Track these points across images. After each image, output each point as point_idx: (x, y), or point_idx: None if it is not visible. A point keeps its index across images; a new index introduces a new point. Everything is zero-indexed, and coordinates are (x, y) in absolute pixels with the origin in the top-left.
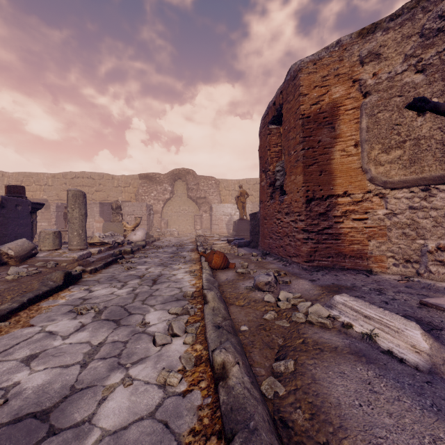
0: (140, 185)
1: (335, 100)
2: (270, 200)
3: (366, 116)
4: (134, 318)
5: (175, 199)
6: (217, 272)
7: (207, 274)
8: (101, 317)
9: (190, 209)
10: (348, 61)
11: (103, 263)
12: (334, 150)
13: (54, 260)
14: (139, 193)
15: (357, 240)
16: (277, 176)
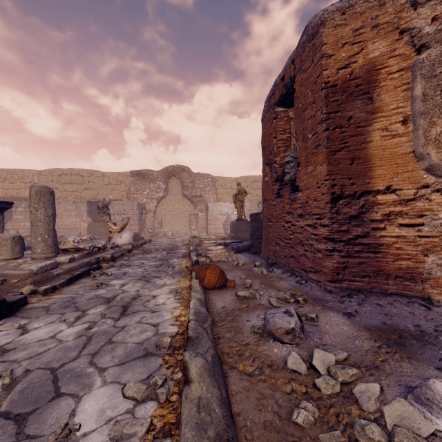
0: (132, 182)
1: (373, 60)
2: (276, 198)
3: (421, 79)
4: (57, 409)
5: (169, 197)
6: (212, 295)
7: (196, 302)
8: (2, 403)
9: (185, 208)
10: (393, 5)
11: (67, 277)
12: (372, 129)
13: (4, 274)
14: (131, 191)
15: (407, 254)
16: (286, 169)
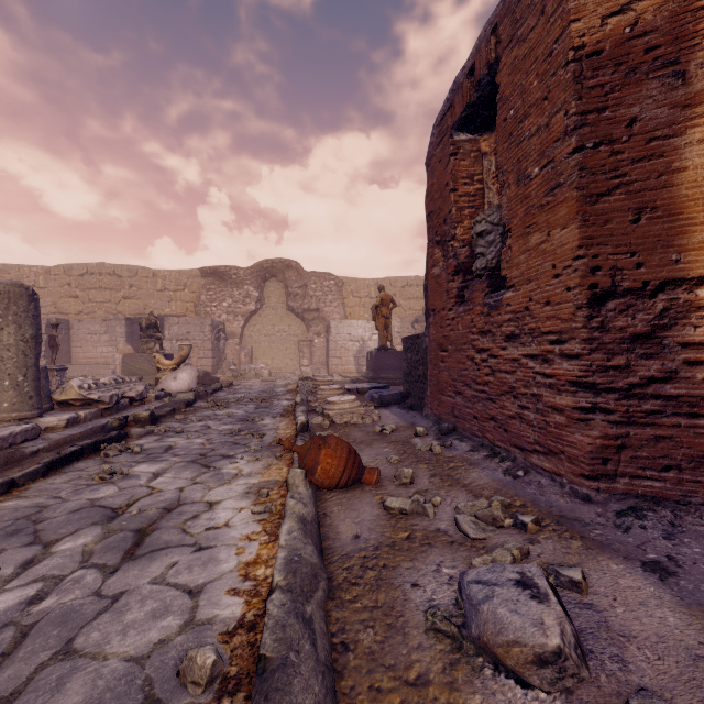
0: (203, 287)
1: None
2: (455, 306)
3: None
4: None
5: (266, 312)
6: (331, 504)
7: (295, 528)
8: None
9: (293, 330)
10: None
11: (45, 460)
12: (685, 142)
13: None
14: (201, 302)
15: None
16: (477, 247)
